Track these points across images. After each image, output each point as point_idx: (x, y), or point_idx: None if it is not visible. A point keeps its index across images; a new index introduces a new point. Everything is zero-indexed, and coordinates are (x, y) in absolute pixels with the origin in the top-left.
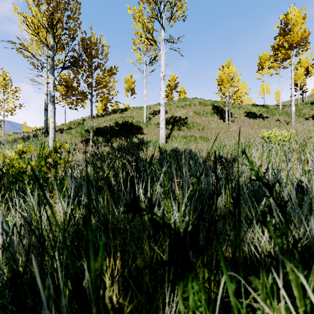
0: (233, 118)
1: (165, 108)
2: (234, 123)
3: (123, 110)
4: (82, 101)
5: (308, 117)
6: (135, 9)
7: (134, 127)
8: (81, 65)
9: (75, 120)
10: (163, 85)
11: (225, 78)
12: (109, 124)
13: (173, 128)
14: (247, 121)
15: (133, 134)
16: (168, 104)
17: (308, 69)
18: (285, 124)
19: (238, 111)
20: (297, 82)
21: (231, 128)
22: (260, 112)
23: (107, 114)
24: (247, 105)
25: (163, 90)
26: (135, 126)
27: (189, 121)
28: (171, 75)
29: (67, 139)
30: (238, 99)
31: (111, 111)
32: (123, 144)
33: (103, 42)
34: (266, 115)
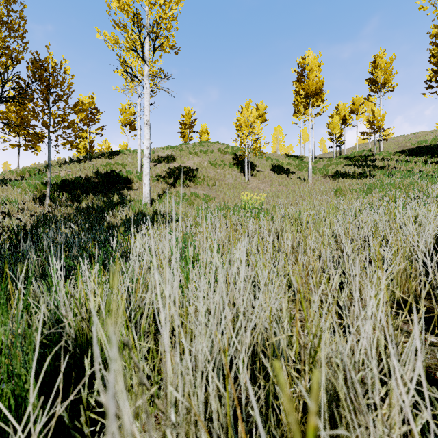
0: (255, 172)
1: (149, 160)
2: (255, 179)
3: (113, 153)
4: (34, 144)
5: (330, 176)
6: (107, 34)
7: (120, 180)
8: (30, 98)
9: (34, 165)
10: (147, 132)
11: (244, 123)
12: (85, 175)
13: (175, 183)
14: (269, 176)
15: (118, 190)
16: (179, 148)
17: (346, 118)
18: (302, 183)
19: (264, 163)
20: (332, 132)
21: (250, 185)
22: (289, 166)
23: (87, 159)
24: (280, 155)
25: (146, 138)
26: (122, 179)
27: (199, 174)
28: (186, 109)
29: (12, 195)
30: (258, 149)
31: (94, 154)
32: (92, 204)
33: (66, 68)
34: (294, 169)
